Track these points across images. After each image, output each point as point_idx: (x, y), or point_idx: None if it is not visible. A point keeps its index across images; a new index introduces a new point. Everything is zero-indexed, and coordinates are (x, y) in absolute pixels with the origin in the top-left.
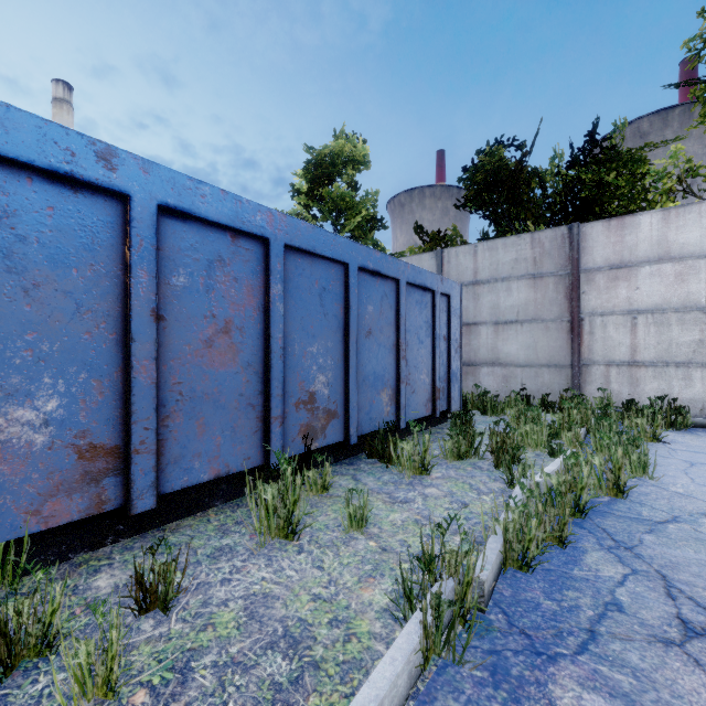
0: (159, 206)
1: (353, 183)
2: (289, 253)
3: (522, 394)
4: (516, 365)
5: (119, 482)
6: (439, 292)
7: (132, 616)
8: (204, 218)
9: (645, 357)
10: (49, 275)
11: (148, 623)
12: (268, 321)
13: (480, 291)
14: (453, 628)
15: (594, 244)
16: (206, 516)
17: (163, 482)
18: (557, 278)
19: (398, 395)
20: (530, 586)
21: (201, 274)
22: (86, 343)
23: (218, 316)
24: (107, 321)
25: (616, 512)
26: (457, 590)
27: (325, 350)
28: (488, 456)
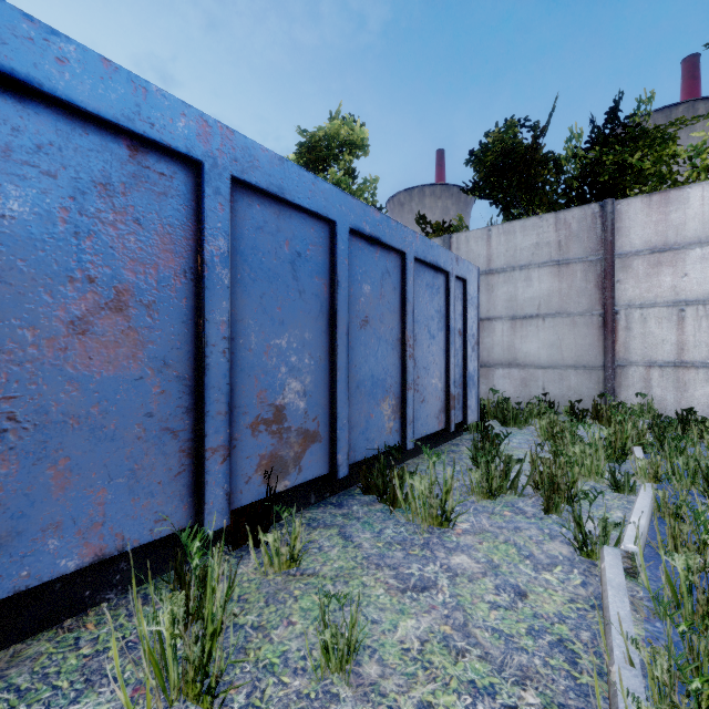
0: None
1: (350, 171)
2: (241, 192)
3: (544, 400)
4: (537, 366)
5: None
6: (454, 275)
7: None
8: (65, 101)
9: (695, 357)
10: None
11: None
12: (201, 295)
13: (494, 282)
14: None
15: (631, 224)
16: (78, 629)
17: None
18: (587, 264)
19: (404, 405)
20: None
21: (61, 202)
22: None
23: (101, 279)
24: None
25: None
26: None
27: (301, 343)
28: (527, 489)
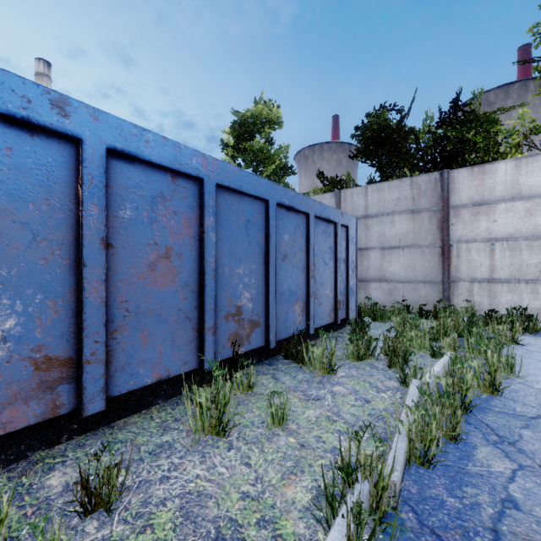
0: (108, 149)
1: (269, 139)
2: (220, 191)
3: (403, 304)
4: (399, 281)
5: (72, 389)
6: (340, 224)
7: (78, 517)
8: (148, 161)
9: (501, 276)
10: (7, 208)
11: (92, 525)
12: (202, 248)
13: (370, 223)
14: (374, 535)
15: (460, 186)
16: (150, 414)
17: (112, 387)
18: (431, 213)
19: (308, 307)
20: (432, 482)
21: (145, 208)
22: (42, 268)
23: (160, 243)
24: (61, 249)
25: (494, 408)
26: (372, 492)
27: (250, 271)
28: (381, 357)
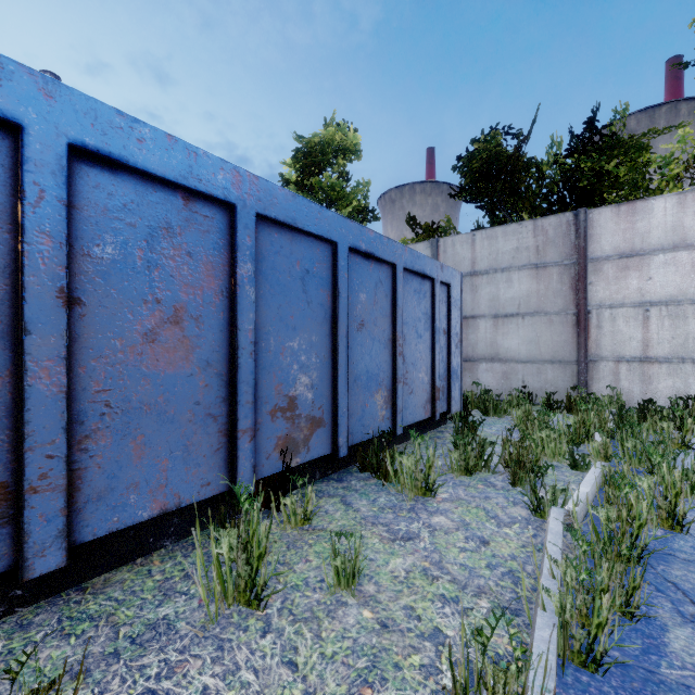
0: (72, 147)
1: (344, 174)
2: (263, 225)
3: (523, 392)
4: (517, 361)
5: (6, 535)
6: (439, 281)
7: None
8: (142, 170)
9: (659, 353)
10: None
11: None
12: (234, 309)
13: (478, 283)
14: None
15: (601, 231)
16: (148, 565)
17: (80, 527)
18: (562, 268)
19: (395, 397)
20: None
21: (139, 244)
22: None
23: (165, 300)
24: None
25: (679, 554)
26: None
27: (309, 345)
28: (499, 468)
